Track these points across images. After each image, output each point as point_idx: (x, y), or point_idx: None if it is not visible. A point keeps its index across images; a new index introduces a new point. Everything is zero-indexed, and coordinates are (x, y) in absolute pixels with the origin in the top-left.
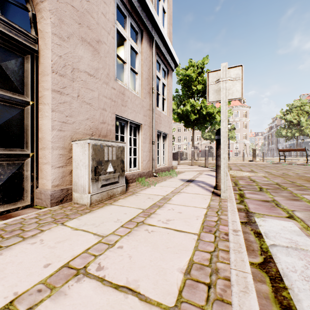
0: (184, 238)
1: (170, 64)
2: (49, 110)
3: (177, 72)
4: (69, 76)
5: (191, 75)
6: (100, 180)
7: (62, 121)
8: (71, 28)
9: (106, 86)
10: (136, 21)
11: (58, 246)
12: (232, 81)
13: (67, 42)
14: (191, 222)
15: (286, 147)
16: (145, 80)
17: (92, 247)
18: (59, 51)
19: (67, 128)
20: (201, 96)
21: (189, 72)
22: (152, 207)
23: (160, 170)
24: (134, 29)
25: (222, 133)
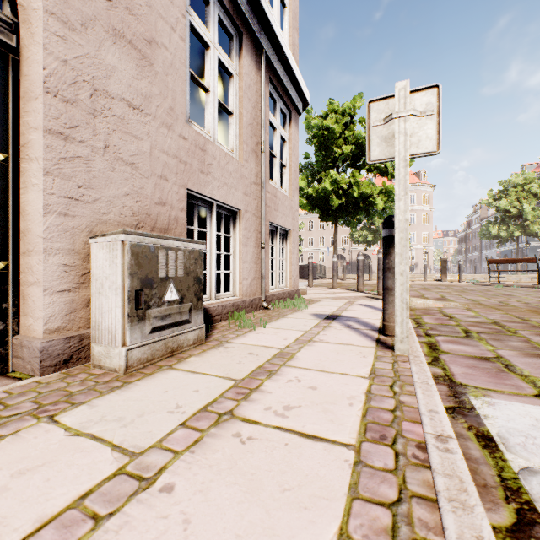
0: (324, 459)
1: (295, 102)
2: (38, 171)
3: (307, 123)
4: (85, 105)
5: (332, 128)
6: (149, 318)
7: (70, 196)
8: (90, 6)
9: (167, 132)
10: (230, 13)
11: (14, 487)
12: (418, 117)
13: (81, 34)
14: (337, 412)
15: (497, 257)
16: (247, 127)
17: (98, 490)
18: (63, 50)
19: (81, 210)
20: (349, 165)
21: (329, 123)
22: (256, 374)
23: (276, 296)
24: (225, 30)
25: (398, 224)
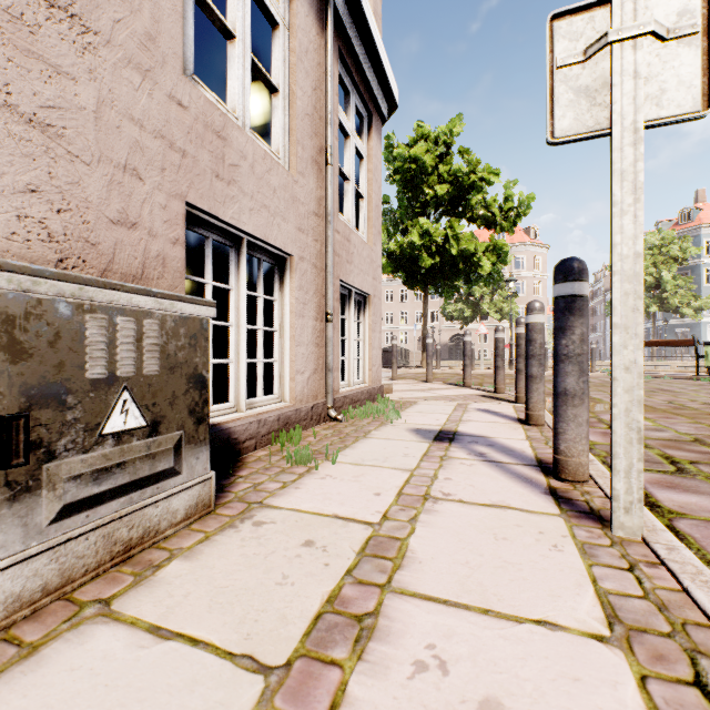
0: None
1: (377, 99)
2: None
3: (387, 155)
4: None
5: (422, 161)
6: (52, 483)
7: None
8: None
9: (140, 81)
10: None
11: None
12: (661, 43)
13: None
14: None
15: None
16: (303, 119)
17: None
18: None
19: None
20: (445, 211)
21: (418, 153)
22: (324, 635)
23: (349, 399)
24: None
25: (619, 264)
